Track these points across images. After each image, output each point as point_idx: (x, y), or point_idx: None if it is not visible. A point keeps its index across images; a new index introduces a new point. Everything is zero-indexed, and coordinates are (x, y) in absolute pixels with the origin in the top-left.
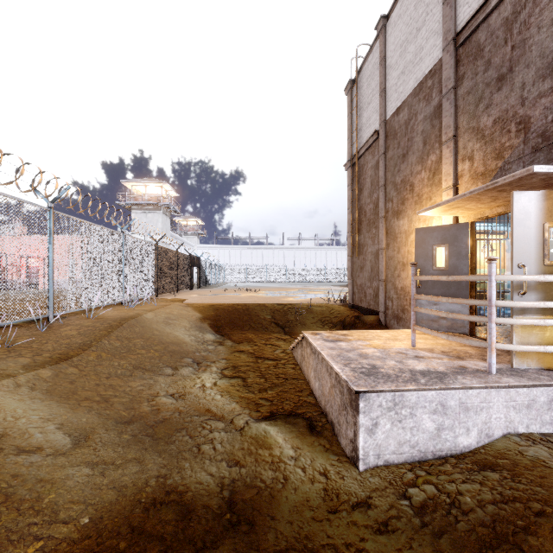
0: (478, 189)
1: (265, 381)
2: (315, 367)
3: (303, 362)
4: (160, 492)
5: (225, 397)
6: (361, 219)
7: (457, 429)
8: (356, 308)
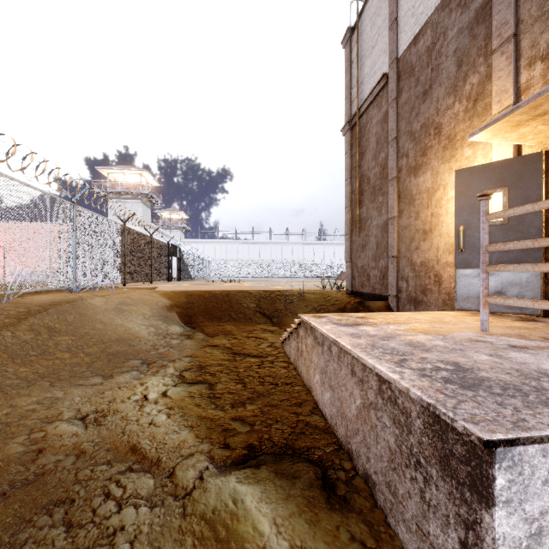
0: None
1: (243, 389)
2: (324, 367)
3: (300, 359)
4: None
5: (174, 418)
6: (363, 189)
7: None
8: (356, 295)
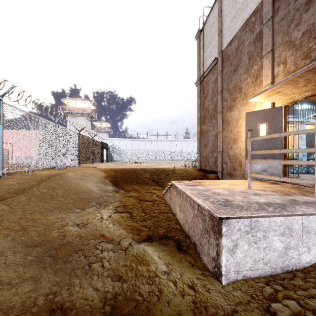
0: (299, 71)
1: (145, 214)
2: (180, 204)
3: (171, 201)
4: (45, 312)
5: (116, 225)
6: (206, 115)
7: (300, 248)
8: (202, 171)
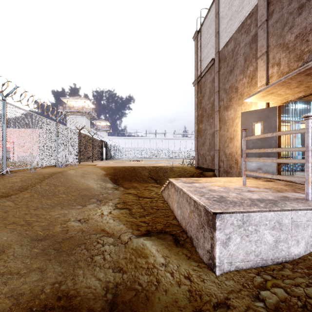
0: (291, 74)
1: (144, 211)
2: (178, 200)
3: (169, 198)
4: (52, 299)
5: (116, 221)
6: (203, 114)
7: (290, 241)
8: (200, 169)
